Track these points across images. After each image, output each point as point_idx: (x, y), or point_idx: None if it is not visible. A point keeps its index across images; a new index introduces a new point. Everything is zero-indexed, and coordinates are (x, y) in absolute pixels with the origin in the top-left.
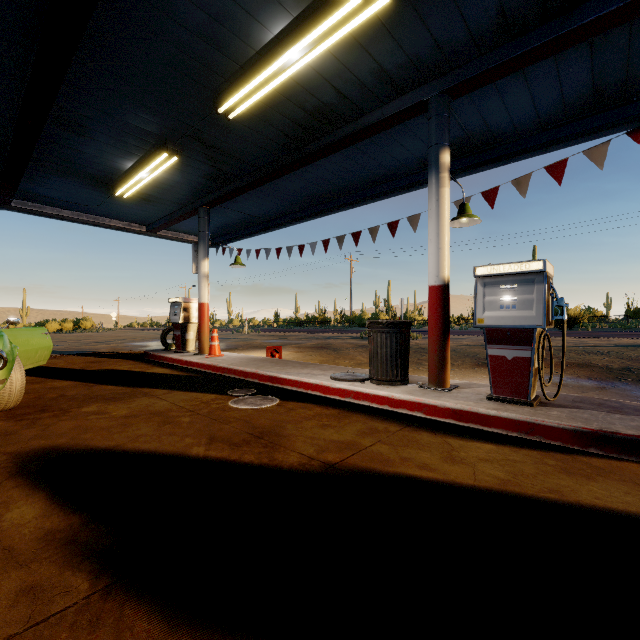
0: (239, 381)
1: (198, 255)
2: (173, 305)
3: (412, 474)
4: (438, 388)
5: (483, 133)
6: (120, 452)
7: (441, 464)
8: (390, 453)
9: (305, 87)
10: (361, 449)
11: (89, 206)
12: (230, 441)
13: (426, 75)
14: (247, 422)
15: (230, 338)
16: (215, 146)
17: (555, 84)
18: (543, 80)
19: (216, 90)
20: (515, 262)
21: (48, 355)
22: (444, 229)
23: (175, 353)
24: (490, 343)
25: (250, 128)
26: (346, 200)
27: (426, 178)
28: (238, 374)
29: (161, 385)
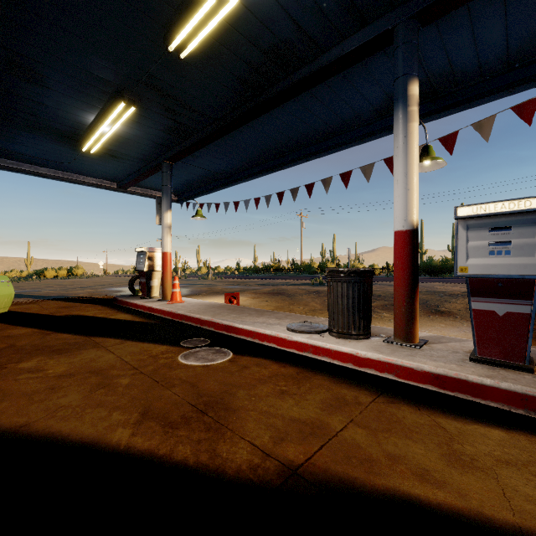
0: (195, 329)
1: (161, 207)
2: (139, 254)
3: (412, 494)
4: (407, 344)
5: (444, 75)
6: (22, 437)
7: (447, 470)
8: (370, 445)
9: (260, 18)
10: (330, 436)
11: (63, 163)
12: (166, 418)
13: None
14: (193, 386)
15: (196, 284)
16: (171, 95)
17: None
18: (524, 2)
19: (166, 24)
20: (511, 199)
21: (9, 302)
22: (413, 168)
23: (140, 299)
24: (475, 295)
25: (205, 73)
26: (300, 154)
27: (380, 128)
28: (195, 321)
29: (116, 333)
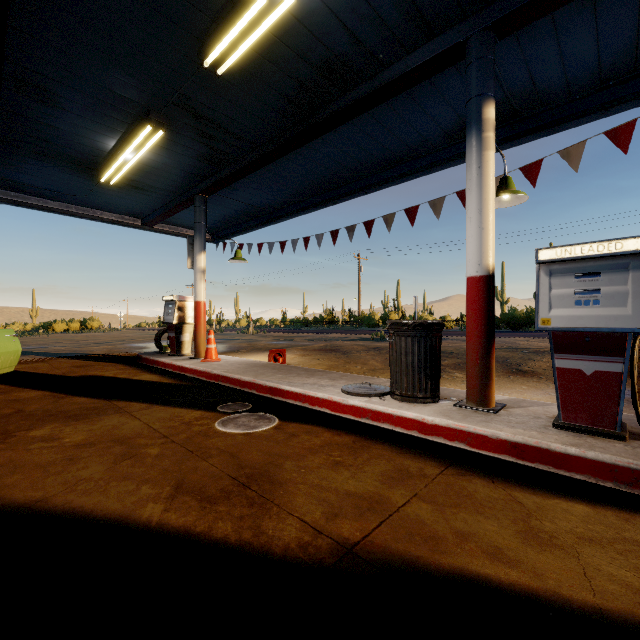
0: (234, 392)
1: (193, 248)
2: (167, 304)
3: (482, 573)
4: (481, 408)
5: (526, 94)
6: (39, 513)
7: (522, 549)
8: (436, 521)
9: (310, 29)
10: (391, 512)
11: (77, 196)
12: (203, 492)
13: (465, 6)
14: (233, 456)
15: (234, 339)
16: (206, 117)
17: (632, 17)
18: (617, 11)
19: (200, 36)
20: (599, 241)
21: (16, 361)
22: (488, 204)
23: (169, 356)
24: (559, 352)
25: (245, 91)
26: (358, 185)
27: (452, 155)
28: (234, 383)
29: (142, 397)
